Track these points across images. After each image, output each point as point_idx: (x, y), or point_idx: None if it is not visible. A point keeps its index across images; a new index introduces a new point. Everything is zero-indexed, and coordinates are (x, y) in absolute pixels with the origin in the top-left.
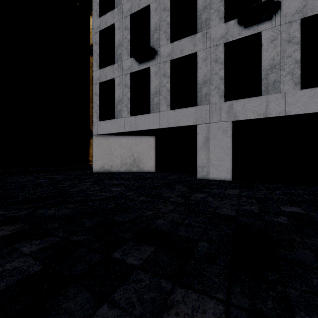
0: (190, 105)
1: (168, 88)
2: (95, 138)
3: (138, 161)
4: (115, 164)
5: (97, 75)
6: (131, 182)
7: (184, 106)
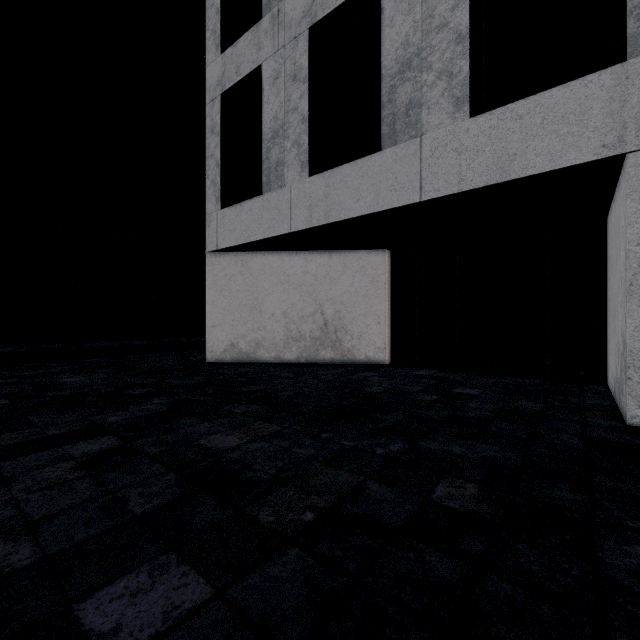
0: (571, 79)
1: (461, 29)
2: (212, 261)
3: (338, 328)
4: (267, 337)
5: (215, 73)
6: (296, 450)
7: (534, 93)
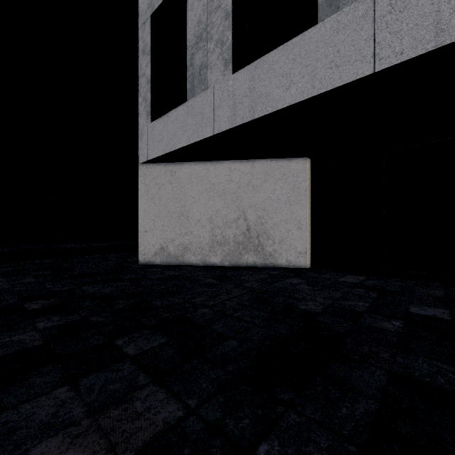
0: None
1: None
2: (144, 172)
3: (260, 233)
4: (193, 241)
5: None
6: None
7: None
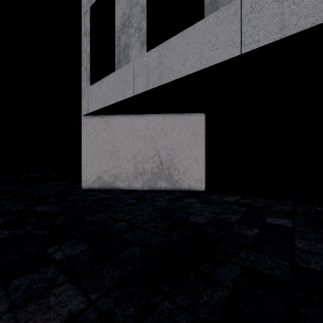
0: None
1: None
2: (86, 121)
3: (170, 166)
4: (122, 172)
5: None
6: None
7: None
